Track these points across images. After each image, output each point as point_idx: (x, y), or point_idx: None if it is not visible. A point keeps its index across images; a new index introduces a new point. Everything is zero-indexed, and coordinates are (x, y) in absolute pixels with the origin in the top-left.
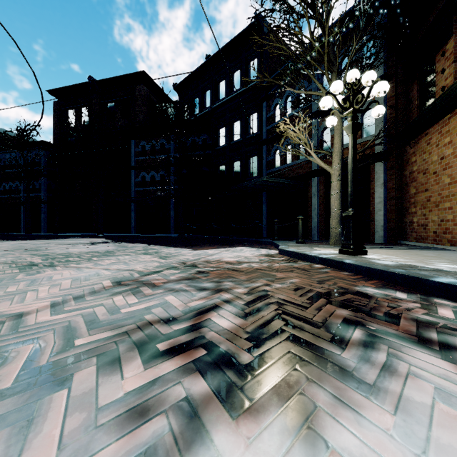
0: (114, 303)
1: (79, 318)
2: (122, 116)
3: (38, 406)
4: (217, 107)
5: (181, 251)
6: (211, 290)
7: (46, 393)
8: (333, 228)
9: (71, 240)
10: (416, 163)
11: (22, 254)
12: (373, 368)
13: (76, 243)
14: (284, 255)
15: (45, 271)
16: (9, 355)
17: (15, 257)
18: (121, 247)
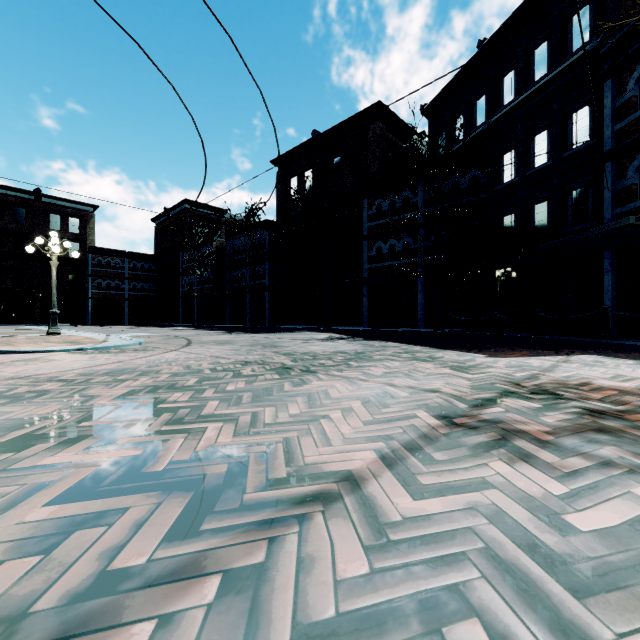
0: (511, 484)
1: (483, 522)
2: (351, 171)
3: None
4: (499, 119)
5: (473, 358)
6: None
7: None
8: None
9: (300, 335)
10: None
11: (264, 351)
12: None
13: (307, 338)
14: None
15: (309, 380)
16: None
17: (260, 355)
18: (367, 346)
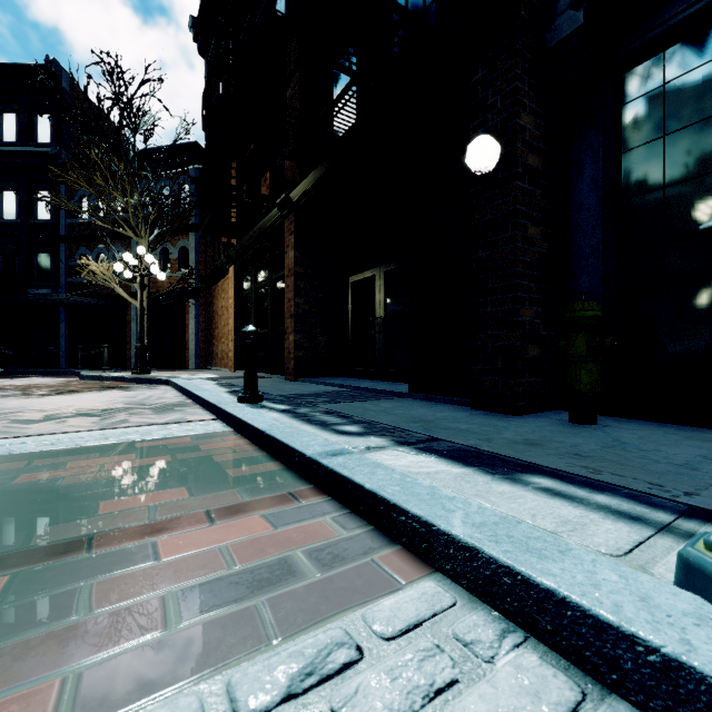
0: None
1: None
2: None
3: None
4: None
5: None
6: (24, 391)
7: None
8: None
9: None
10: (215, 305)
11: None
12: (97, 392)
13: None
14: (85, 380)
15: None
16: None
17: None
18: None
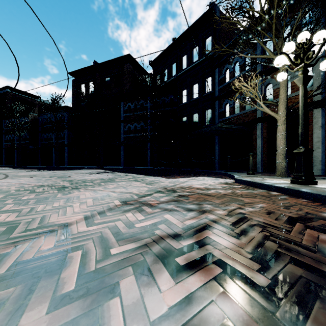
0: (128, 219)
1: (107, 230)
2: (115, 86)
3: (100, 312)
4: (180, 75)
5: (159, 179)
6: (196, 211)
7: (103, 299)
8: (279, 163)
9: (84, 171)
10: None
11: (56, 180)
12: None
13: (87, 172)
14: (240, 184)
15: (73, 192)
16: (66, 259)
17: (53, 182)
18: (117, 176)
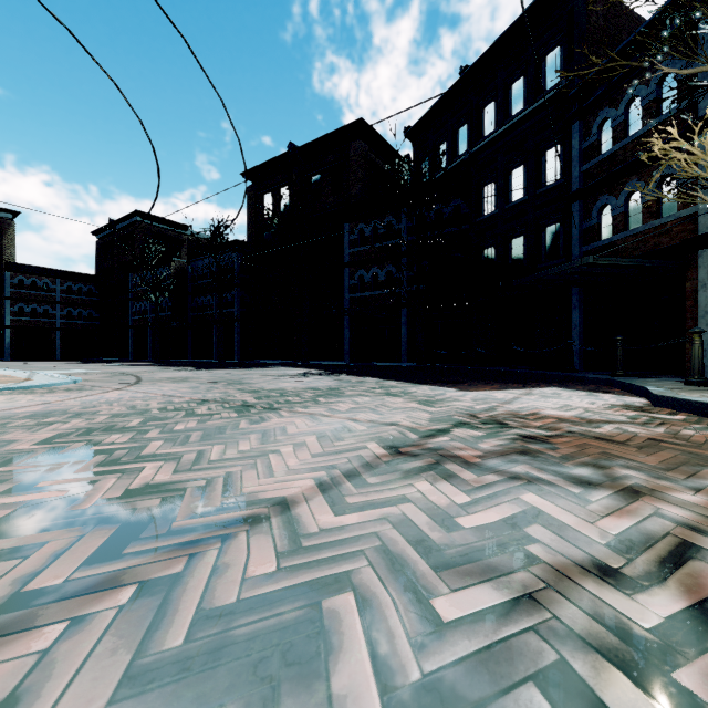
0: (426, 499)
1: (388, 528)
2: (331, 191)
3: None
4: (480, 150)
5: (445, 392)
6: (609, 489)
7: None
8: None
9: (272, 371)
10: None
11: (227, 389)
12: None
13: (280, 374)
14: (674, 410)
15: (269, 418)
16: (324, 620)
17: (221, 393)
18: (343, 382)
